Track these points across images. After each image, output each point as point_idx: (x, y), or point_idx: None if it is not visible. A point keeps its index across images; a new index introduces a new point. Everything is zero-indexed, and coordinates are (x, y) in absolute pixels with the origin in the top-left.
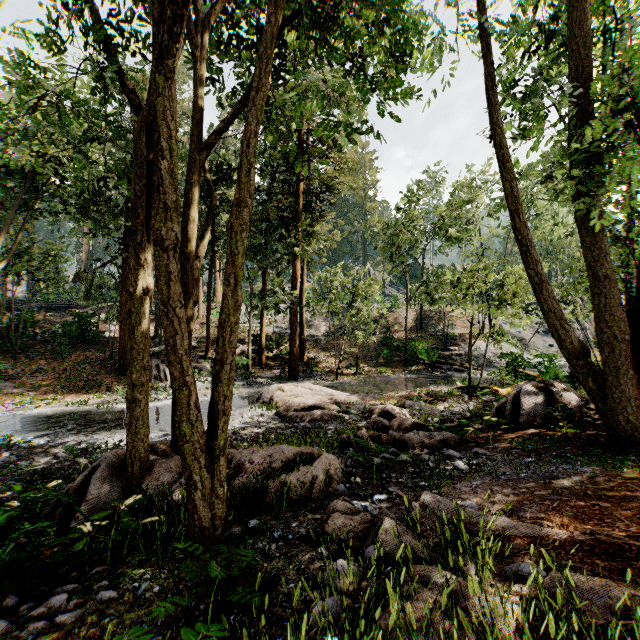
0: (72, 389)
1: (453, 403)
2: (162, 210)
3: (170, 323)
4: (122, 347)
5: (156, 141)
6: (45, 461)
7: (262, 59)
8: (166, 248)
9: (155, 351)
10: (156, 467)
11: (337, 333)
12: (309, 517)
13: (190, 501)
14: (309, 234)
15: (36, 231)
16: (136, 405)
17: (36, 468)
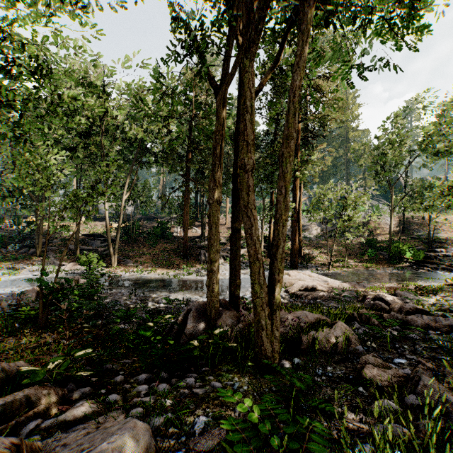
0: (159, 265)
1: (445, 297)
2: (244, 146)
3: (248, 219)
4: (184, 242)
5: (242, 102)
6: (153, 305)
7: (302, 33)
8: (246, 170)
9: (201, 245)
10: (223, 314)
11: (326, 235)
12: (339, 365)
13: (259, 337)
14: (305, 161)
15: (138, 175)
16: (212, 274)
17: (149, 308)
